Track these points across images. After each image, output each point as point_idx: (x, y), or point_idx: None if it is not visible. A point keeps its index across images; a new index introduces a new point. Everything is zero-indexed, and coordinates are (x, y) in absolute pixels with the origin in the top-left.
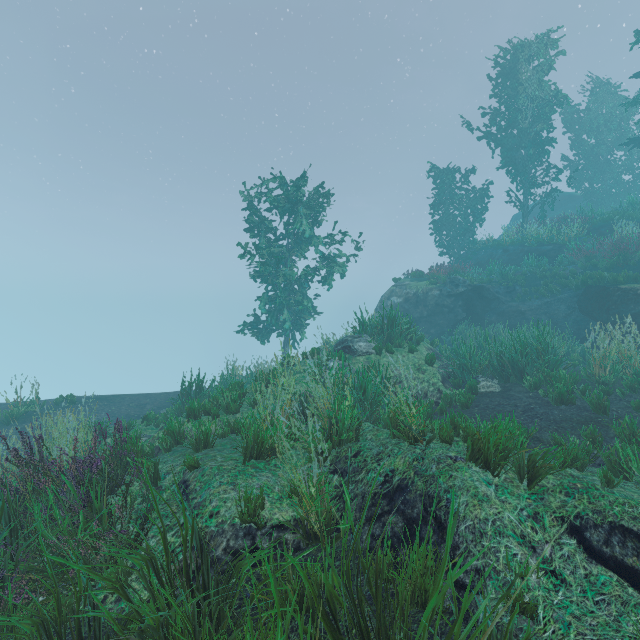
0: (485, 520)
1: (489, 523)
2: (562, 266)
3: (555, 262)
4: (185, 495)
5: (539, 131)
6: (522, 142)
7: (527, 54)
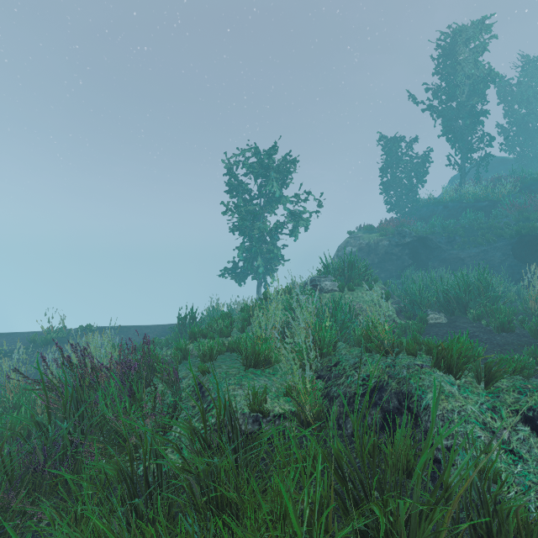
0: (452, 411)
1: (455, 413)
2: (497, 219)
3: (490, 216)
4: (201, 393)
5: (475, 103)
6: (460, 113)
7: (464, 37)
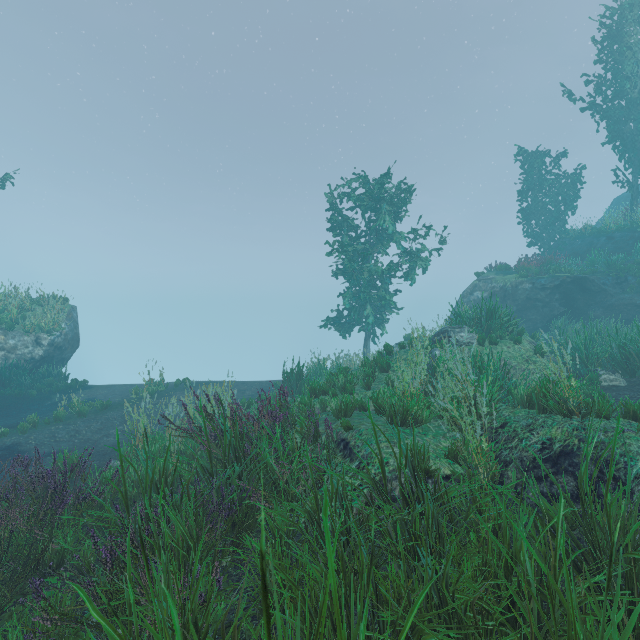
0: None
1: None
2: None
3: None
4: (348, 450)
5: None
6: (630, 114)
7: (637, 13)
